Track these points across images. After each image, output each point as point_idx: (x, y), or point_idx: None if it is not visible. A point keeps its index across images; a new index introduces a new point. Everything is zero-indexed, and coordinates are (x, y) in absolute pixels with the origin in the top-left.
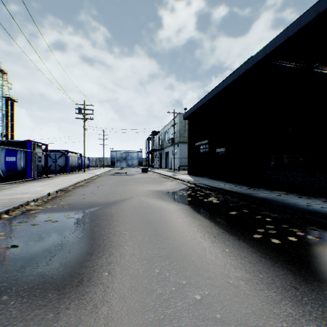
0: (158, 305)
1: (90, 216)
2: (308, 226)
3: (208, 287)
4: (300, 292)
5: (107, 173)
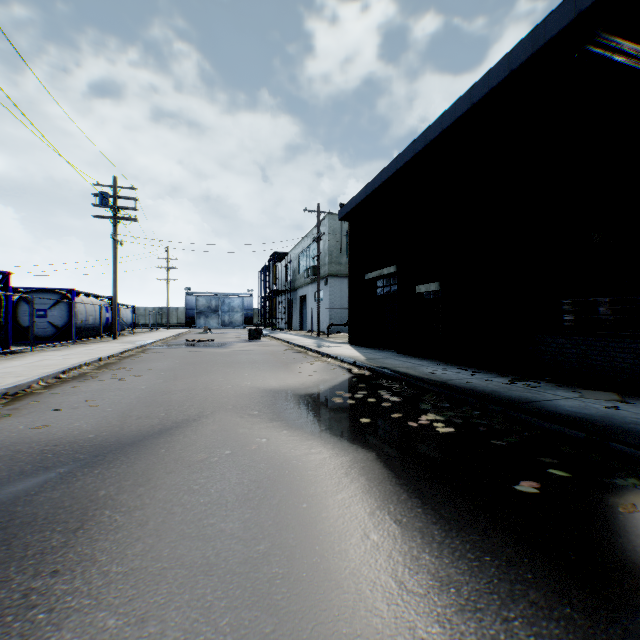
0: None
1: None
2: None
3: None
4: None
5: (170, 341)
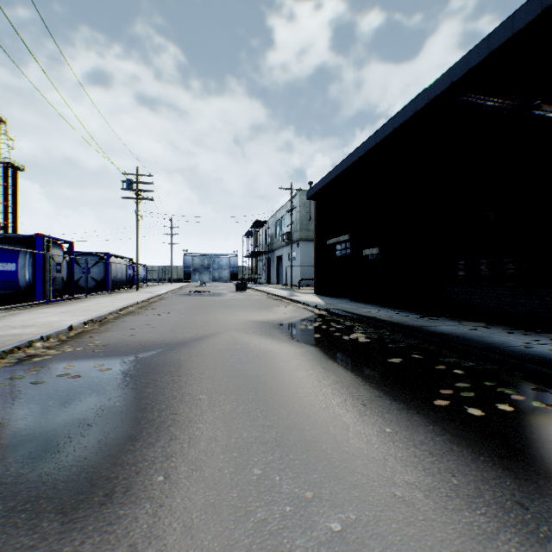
0: (257, 546)
1: (140, 367)
2: (530, 383)
3: (355, 506)
4: (533, 513)
5: (177, 292)
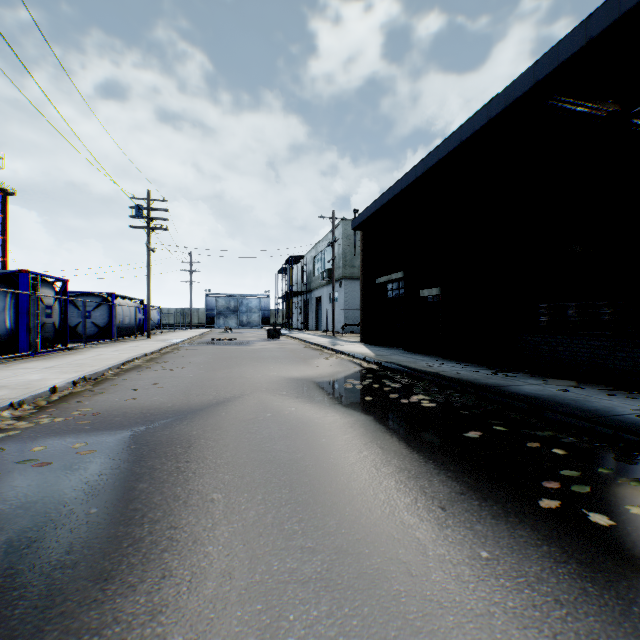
0: None
1: (136, 448)
2: None
3: None
4: None
5: (197, 340)
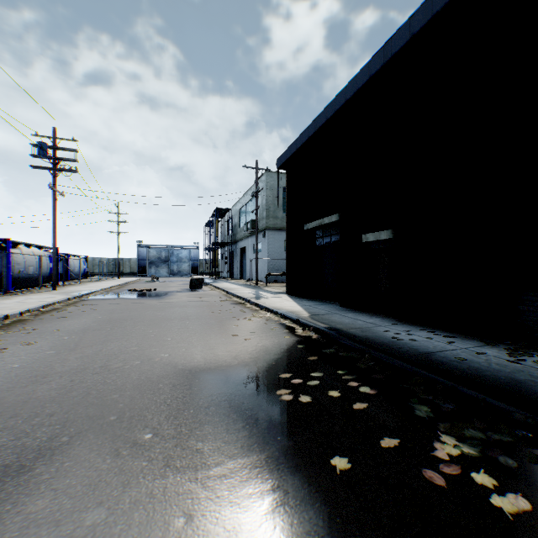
0: None
1: None
2: None
3: None
4: None
5: (112, 291)
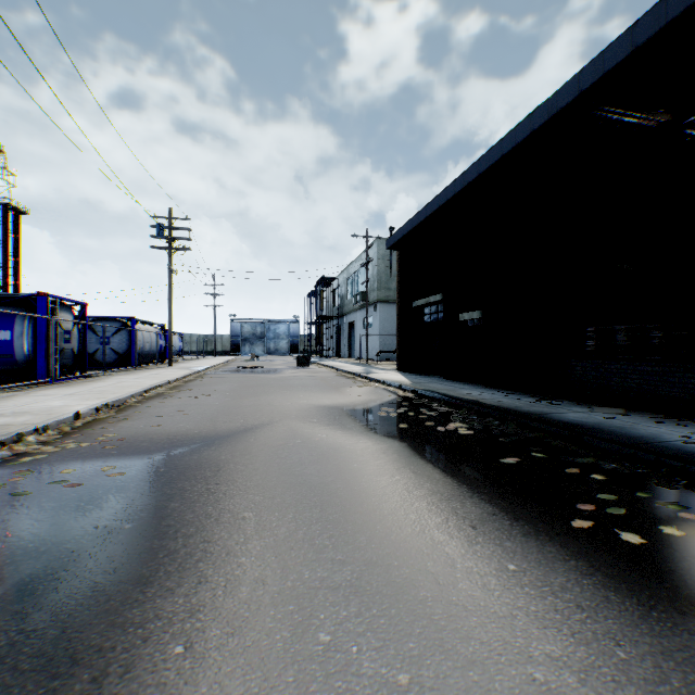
0: None
1: (165, 471)
2: None
3: None
4: None
5: (221, 368)
